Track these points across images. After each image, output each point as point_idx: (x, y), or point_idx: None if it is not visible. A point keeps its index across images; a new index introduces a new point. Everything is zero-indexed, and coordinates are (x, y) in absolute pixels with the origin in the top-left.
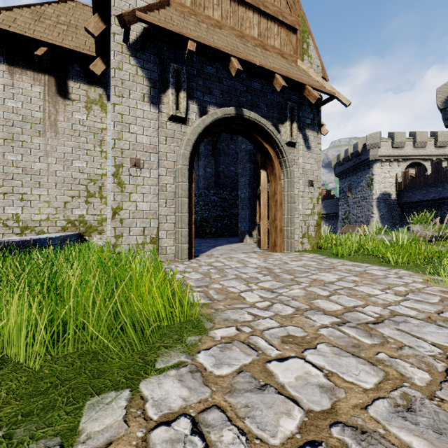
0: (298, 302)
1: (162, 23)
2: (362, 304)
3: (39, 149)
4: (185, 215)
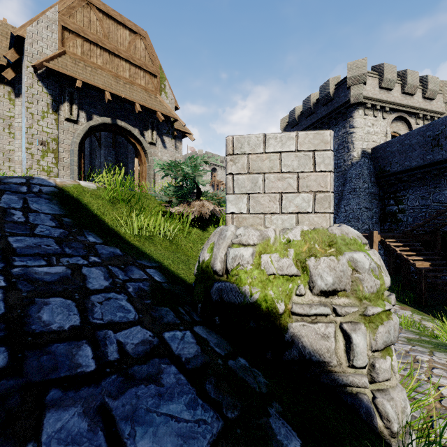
0: None
1: (60, 70)
2: None
3: None
4: (76, 177)
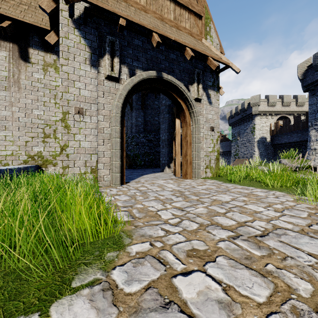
0: (202, 219)
1: (99, 3)
2: (251, 220)
3: (5, 100)
4: (118, 152)
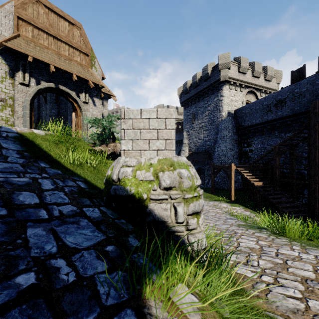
0: None
1: (16, 48)
2: None
3: None
4: (28, 125)
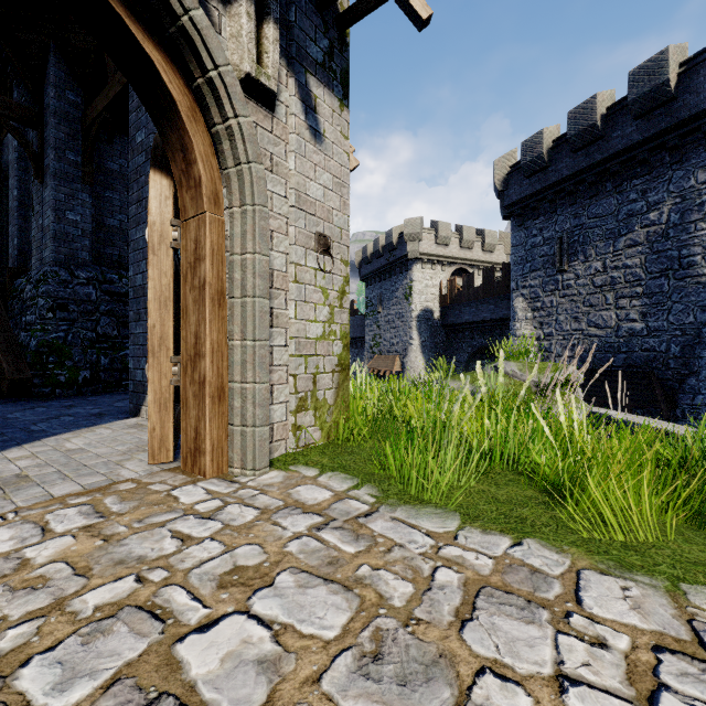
0: None
1: None
2: None
3: None
4: None
